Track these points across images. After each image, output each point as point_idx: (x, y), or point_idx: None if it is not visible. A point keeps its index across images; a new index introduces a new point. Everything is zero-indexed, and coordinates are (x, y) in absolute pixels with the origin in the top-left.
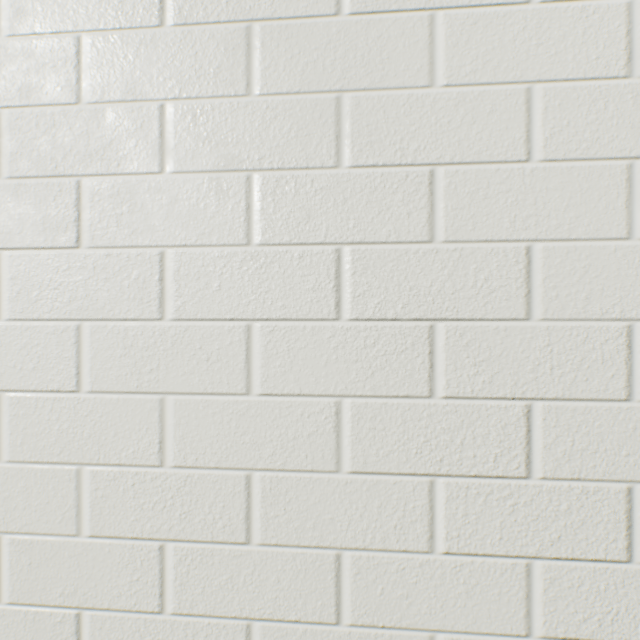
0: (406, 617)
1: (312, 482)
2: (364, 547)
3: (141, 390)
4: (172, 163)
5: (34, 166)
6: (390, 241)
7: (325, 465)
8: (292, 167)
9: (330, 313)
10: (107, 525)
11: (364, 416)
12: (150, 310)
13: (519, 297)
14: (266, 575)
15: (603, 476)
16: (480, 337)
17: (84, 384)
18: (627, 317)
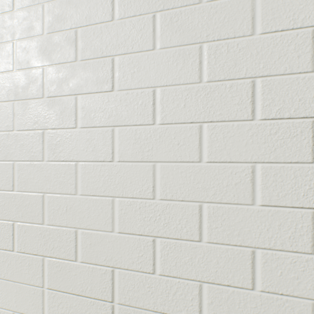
0: (296, 290)
1: (237, 210)
2: (269, 248)
3: (143, 160)
4: (159, 44)
5: (92, 53)
6: (286, 73)
7: (245, 201)
8: (225, 38)
9: (248, 116)
10: (126, 227)
11: (269, 174)
12: (148, 120)
13: None
14: (210, 259)
15: None
16: None
17: (115, 158)
18: None
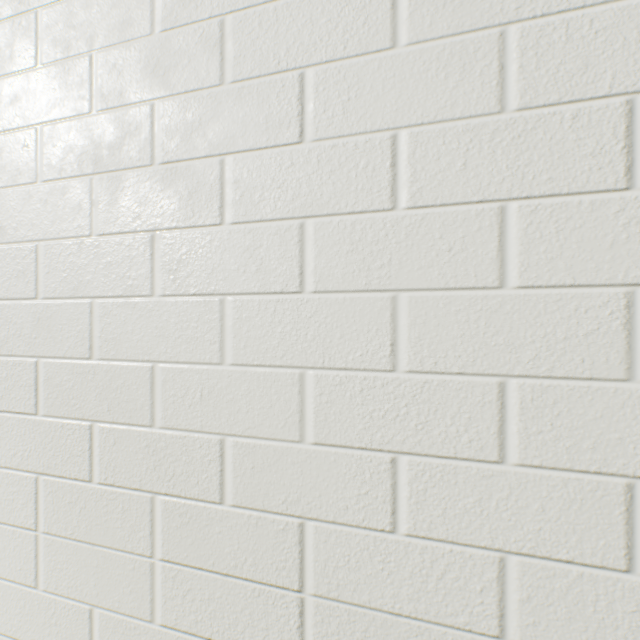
0: None
1: (590, 393)
2: None
3: (369, 288)
4: (405, 35)
5: (256, 66)
6: None
7: (609, 372)
8: (561, 10)
9: (617, 182)
10: (332, 433)
11: None
12: (380, 200)
13: None
14: (525, 502)
15: None
16: None
17: (307, 284)
18: None
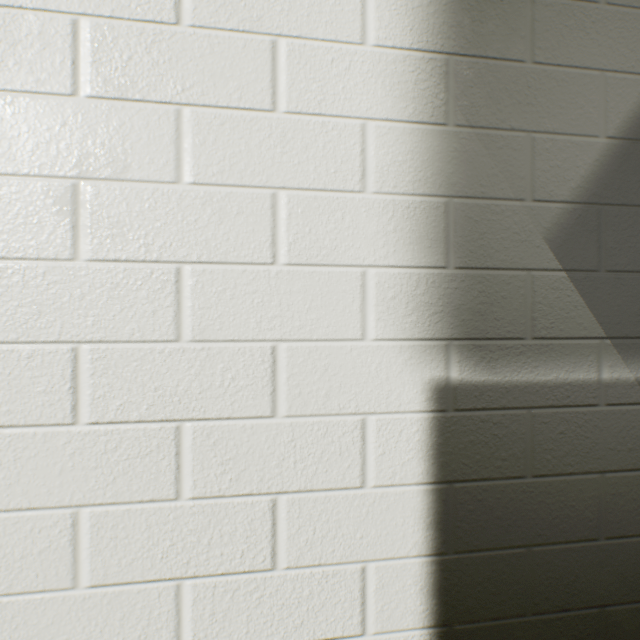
0: None
1: (44, 603)
2: None
3: None
4: None
5: None
6: (134, 340)
7: (60, 582)
8: (20, 257)
9: (66, 417)
10: None
11: (105, 525)
12: None
13: (265, 395)
14: None
15: (341, 559)
16: (228, 435)
17: None
18: (362, 411)
